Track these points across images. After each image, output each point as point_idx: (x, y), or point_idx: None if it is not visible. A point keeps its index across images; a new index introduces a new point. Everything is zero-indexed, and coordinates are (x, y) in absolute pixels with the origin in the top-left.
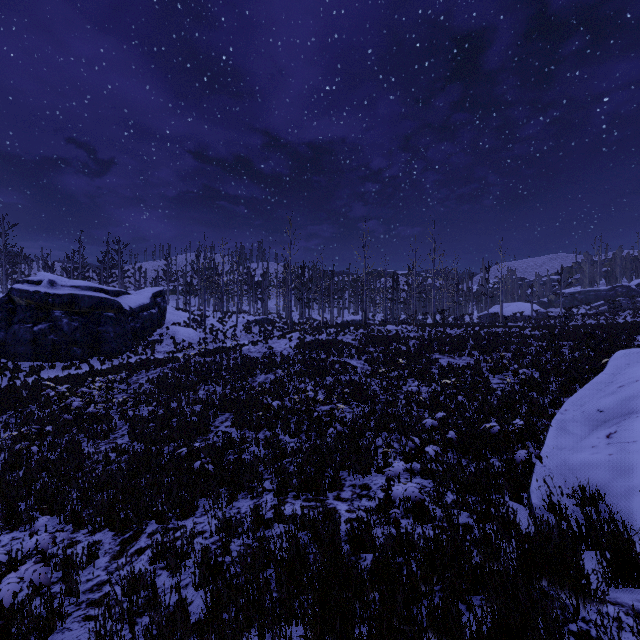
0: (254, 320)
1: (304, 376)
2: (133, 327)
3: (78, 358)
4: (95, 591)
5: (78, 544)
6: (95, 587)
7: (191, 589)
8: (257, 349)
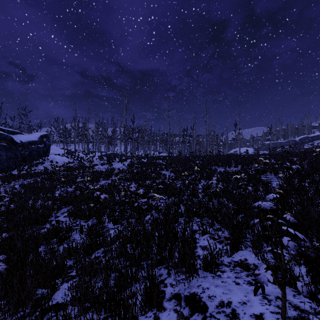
0: (106, 154)
1: (131, 180)
2: (23, 154)
3: None
4: None
5: None
6: None
7: None
8: (104, 167)
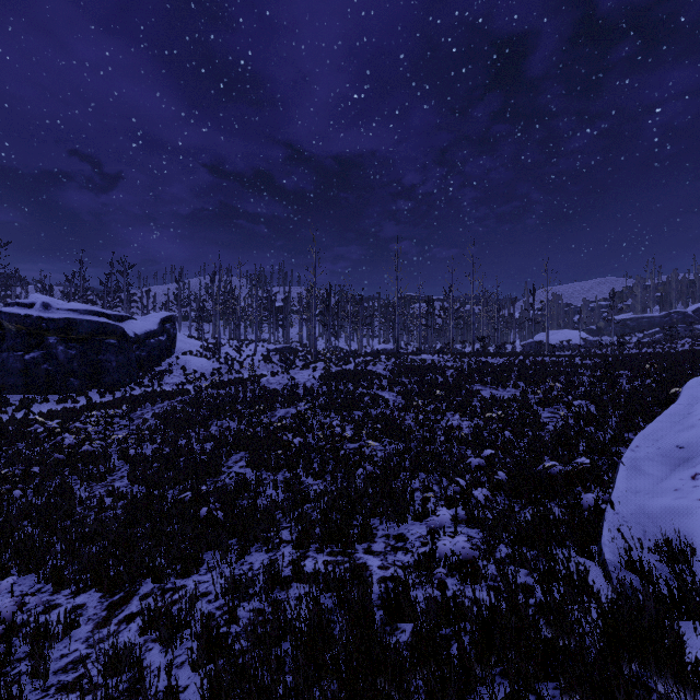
0: (274, 349)
1: (329, 410)
2: (138, 356)
3: (75, 390)
4: (69, 671)
5: (57, 608)
6: (70, 665)
7: (187, 669)
8: (277, 380)
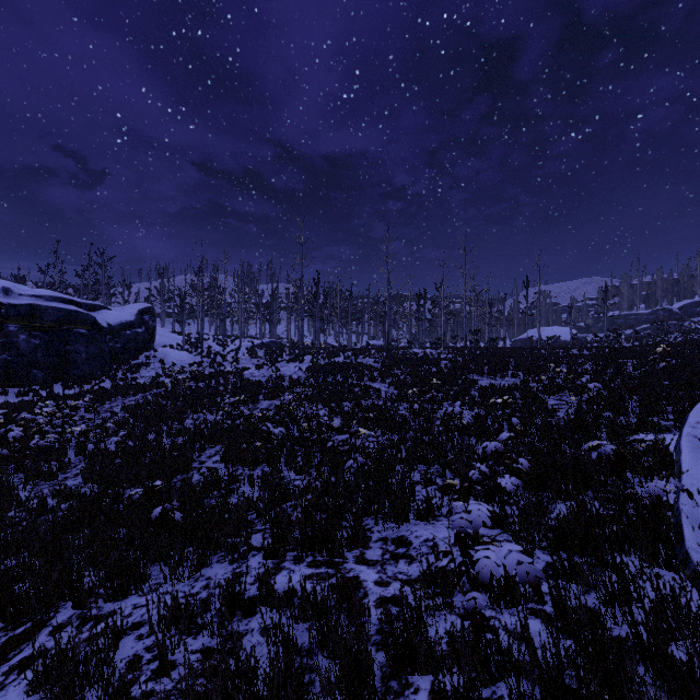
0: (260, 343)
1: (316, 401)
2: (112, 348)
3: (39, 383)
4: None
5: None
6: None
7: None
8: (262, 373)
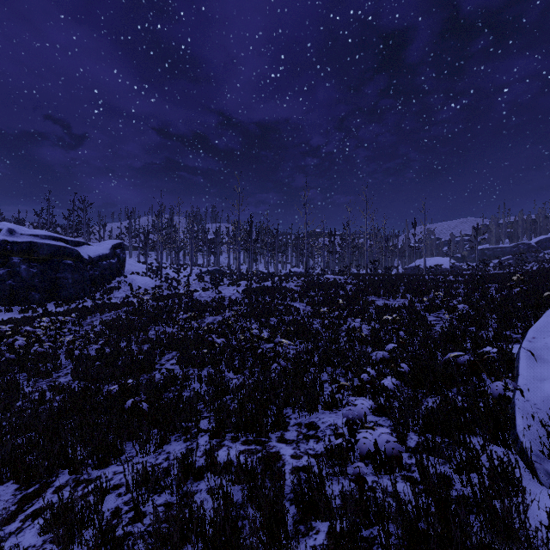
0: (207, 271)
1: (250, 317)
2: (92, 275)
3: (36, 302)
4: None
5: None
6: None
7: None
8: (207, 294)
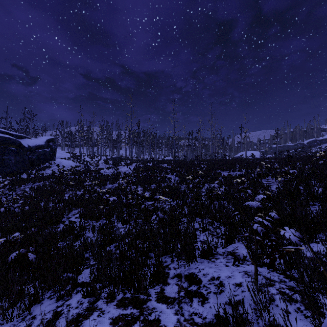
0: (111, 157)
1: (137, 184)
2: (31, 158)
3: None
4: None
5: None
6: None
7: None
8: (110, 171)
